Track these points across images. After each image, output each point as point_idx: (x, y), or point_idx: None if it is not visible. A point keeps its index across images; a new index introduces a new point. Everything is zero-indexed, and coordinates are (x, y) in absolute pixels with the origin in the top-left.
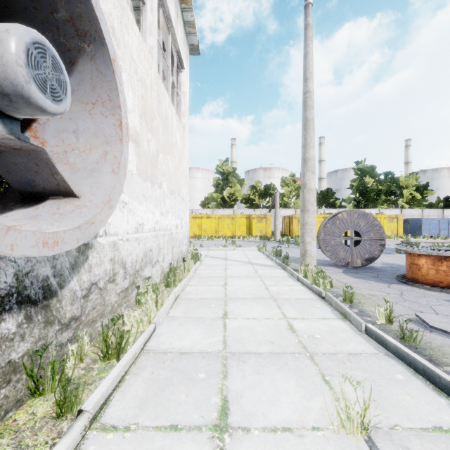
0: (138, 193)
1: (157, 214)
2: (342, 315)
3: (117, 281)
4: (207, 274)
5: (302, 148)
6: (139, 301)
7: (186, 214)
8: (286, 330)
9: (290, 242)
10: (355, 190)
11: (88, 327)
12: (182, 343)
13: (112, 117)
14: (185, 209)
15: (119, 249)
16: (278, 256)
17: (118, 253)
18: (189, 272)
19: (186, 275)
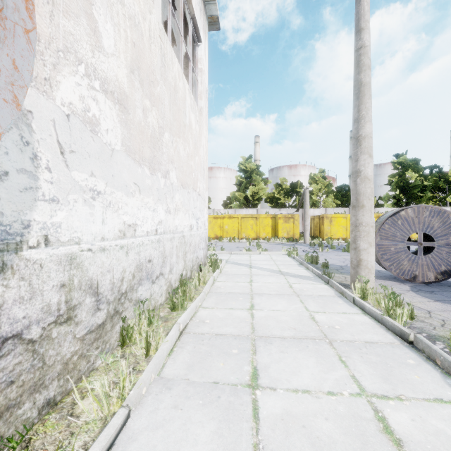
0: (125, 180)
1: (161, 212)
2: None
3: (77, 318)
4: (227, 289)
5: (354, 123)
6: (125, 339)
7: (204, 213)
8: (378, 435)
9: (322, 245)
10: (394, 186)
11: None
12: None
13: None
14: (202, 207)
15: (84, 265)
16: (314, 264)
17: (81, 272)
18: (205, 285)
19: (201, 289)
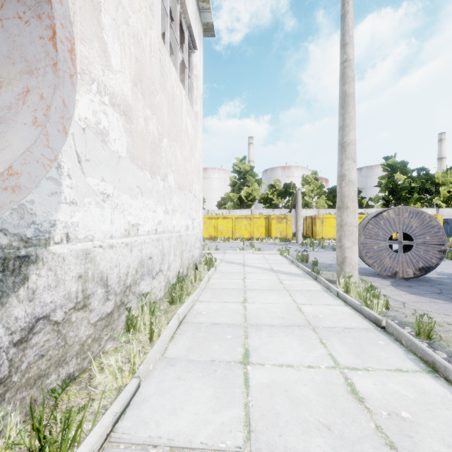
0: (129, 184)
1: (160, 213)
2: (427, 364)
3: (91, 306)
4: (221, 285)
5: (339, 130)
6: (130, 327)
7: (199, 213)
8: (346, 395)
9: (314, 244)
10: (384, 188)
11: (27, 389)
12: (176, 424)
13: (38, 23)
14: (197, 207)
15: (96, 260)
16: (304, 262)
17: (94, 266)
18: (201, 282)
19: (197, 286)
